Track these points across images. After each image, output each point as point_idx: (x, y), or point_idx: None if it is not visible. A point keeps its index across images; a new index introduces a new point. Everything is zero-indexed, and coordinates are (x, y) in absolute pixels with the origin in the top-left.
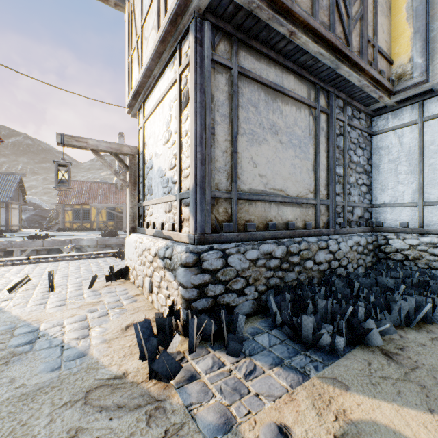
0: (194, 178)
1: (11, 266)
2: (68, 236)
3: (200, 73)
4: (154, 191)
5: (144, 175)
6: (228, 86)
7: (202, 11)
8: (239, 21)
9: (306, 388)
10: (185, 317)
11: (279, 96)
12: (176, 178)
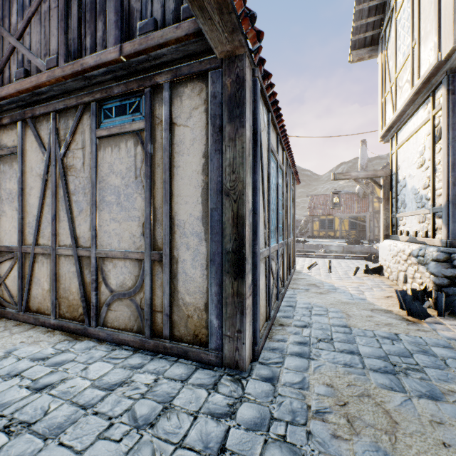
0: (446, 197)
1: (297, 257)
2: (317, 242)
3: (452, 115)
4: (407, 205)
5: (396, 192)
6: None
7: (454, 68)
8: None
9: None
10: (435, 296)
11: None
12: (429, 196)
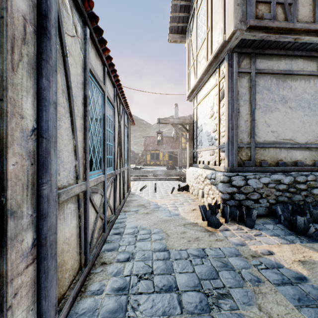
0: (227, 137)
1: (134, 181)
2: (149, 168)
3: (230, 82)
4: (203, 143)
5: (196, 134)
6: (248, 83)
7: (232, 49)
8: (255, 45)
9: (290, 246)
10: (222, 207)
11: (288, 77)
12: (217, 137)
